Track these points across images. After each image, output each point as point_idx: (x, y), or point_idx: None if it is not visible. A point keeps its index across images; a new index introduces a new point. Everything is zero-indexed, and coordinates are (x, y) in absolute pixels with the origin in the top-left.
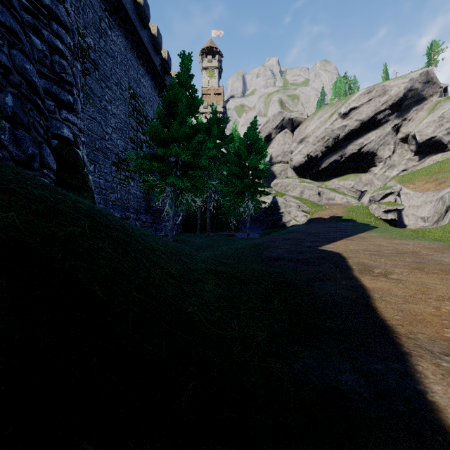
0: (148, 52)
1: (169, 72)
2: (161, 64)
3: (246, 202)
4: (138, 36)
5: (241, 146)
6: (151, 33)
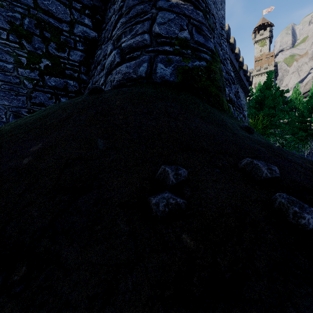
0: (233, 64)
1: (242, 67)
2: (238, 65)
3: (308, 144)
4: (230, 60)
5: (305, 110)
6: (235, 53)
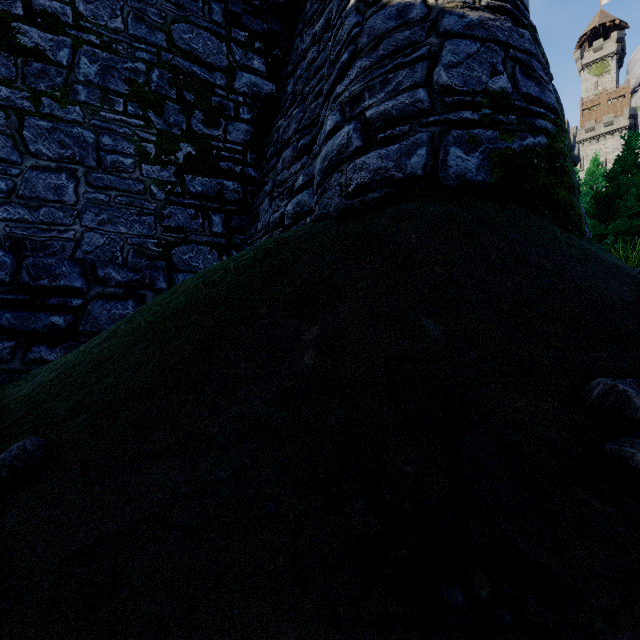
0: None
1: None
2: None
3: None
4: None
5: None
6: None
